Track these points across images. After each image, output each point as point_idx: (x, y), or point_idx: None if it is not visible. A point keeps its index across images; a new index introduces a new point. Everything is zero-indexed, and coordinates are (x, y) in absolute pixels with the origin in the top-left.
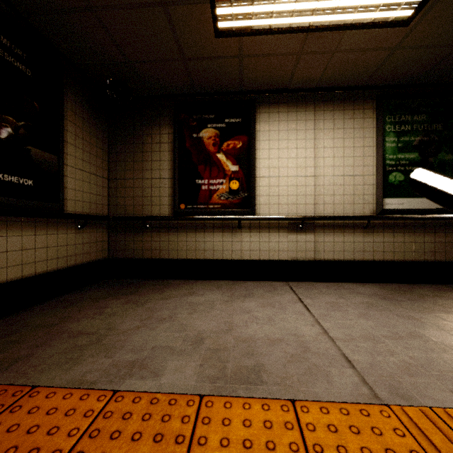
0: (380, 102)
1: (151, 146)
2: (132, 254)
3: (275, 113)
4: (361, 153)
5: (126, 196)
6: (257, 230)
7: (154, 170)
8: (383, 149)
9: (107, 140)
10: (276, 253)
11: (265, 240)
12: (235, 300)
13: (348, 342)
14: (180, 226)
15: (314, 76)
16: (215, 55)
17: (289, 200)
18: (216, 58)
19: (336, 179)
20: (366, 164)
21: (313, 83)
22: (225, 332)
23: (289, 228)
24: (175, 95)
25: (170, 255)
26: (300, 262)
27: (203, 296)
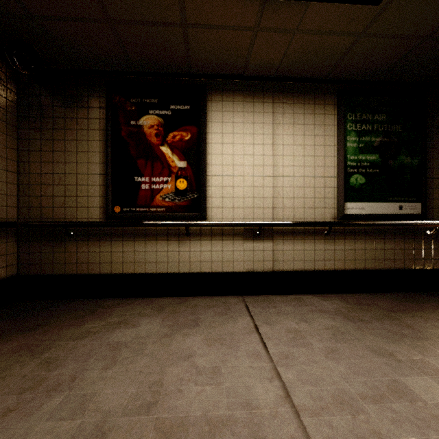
0: (341, 97)
1: (76, 133)
2: (51, 269)
3: (229, 102)
4: (322, 152)
5: (42, 195)
6: (209, 237)
7: (81, 163)
8: (344, 149)
9: (15, 122)
10: (230, 264)
11: (218, 249)
12: (175, 333)
13: (319, 417)
14: (115, 233)
15: (273, 62)
16: (151, 19)
17: (245, 203)
18: (153, 24)
19: (296, 180)
20: (327, 165)
21: (271, 71)
22: (145, 410)
23: (245, 235)
24: (109, 71)
25: (102, 269)
26: (257, 274)
27: (135, 329)
